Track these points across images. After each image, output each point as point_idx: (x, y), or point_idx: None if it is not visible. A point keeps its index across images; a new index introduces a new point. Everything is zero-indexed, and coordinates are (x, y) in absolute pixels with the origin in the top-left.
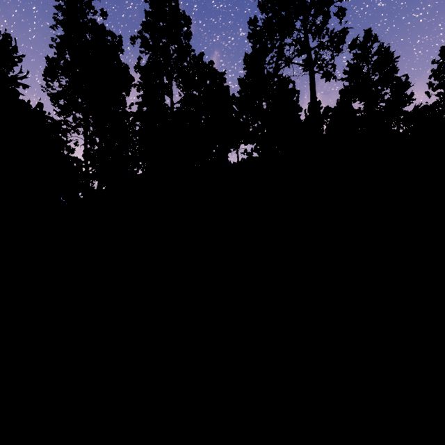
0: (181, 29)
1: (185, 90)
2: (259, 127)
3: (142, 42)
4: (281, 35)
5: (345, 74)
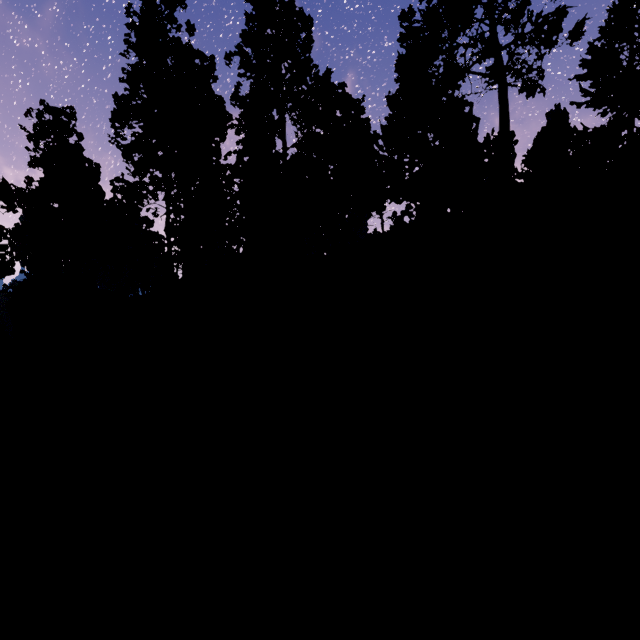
0: (297, 36)
1: (304, 128)
2: (422, 172)
3: (241, 60)
4: (451, 32)
5: (585, 66)
